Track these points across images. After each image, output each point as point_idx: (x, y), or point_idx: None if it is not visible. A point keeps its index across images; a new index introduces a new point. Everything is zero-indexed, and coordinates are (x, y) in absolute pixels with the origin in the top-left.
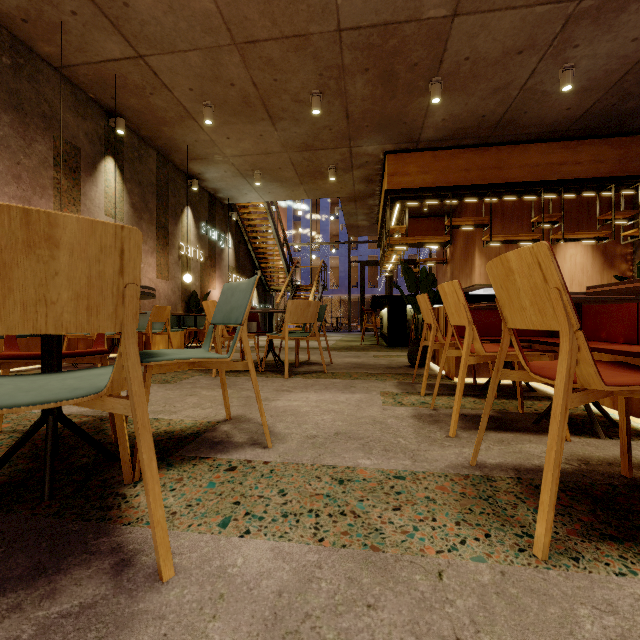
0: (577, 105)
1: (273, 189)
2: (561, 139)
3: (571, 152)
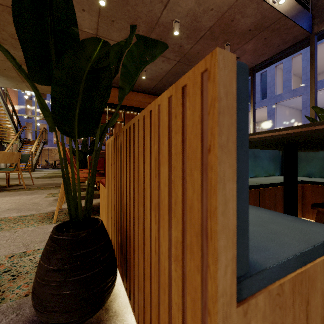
0: (151, 83)
1: (1, 80)
2: (149, 94)
3: (152, 99)
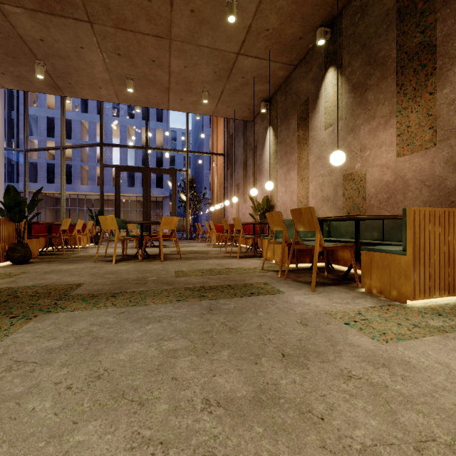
0: None
1: None
2: None
3: None
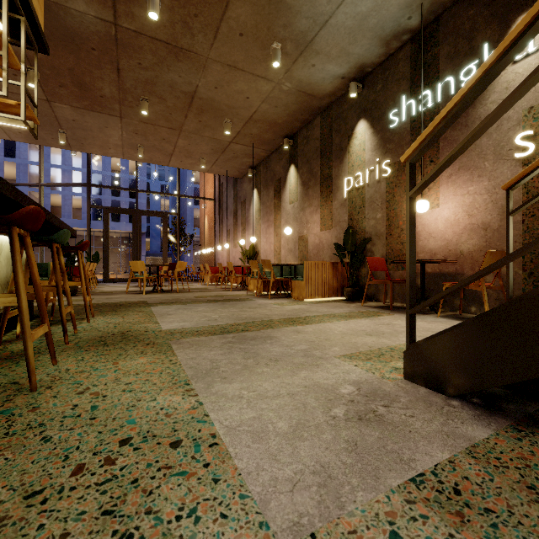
0: None
1: None
2: None
3: None
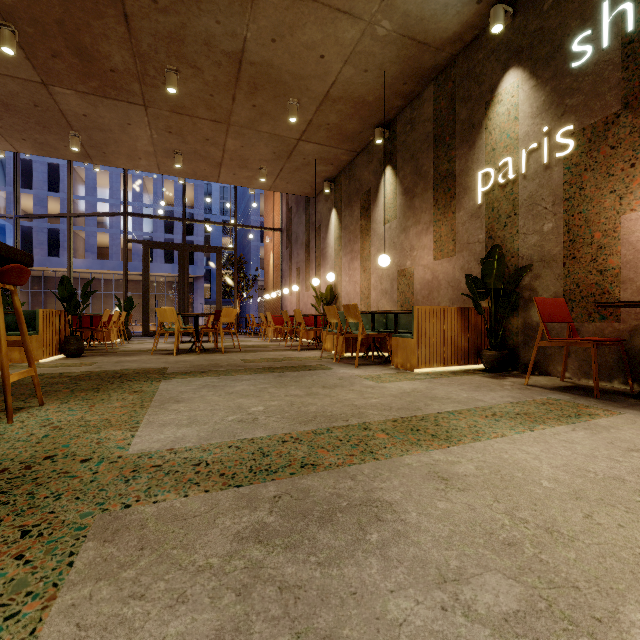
0: None
1: None
2: None
3: None
